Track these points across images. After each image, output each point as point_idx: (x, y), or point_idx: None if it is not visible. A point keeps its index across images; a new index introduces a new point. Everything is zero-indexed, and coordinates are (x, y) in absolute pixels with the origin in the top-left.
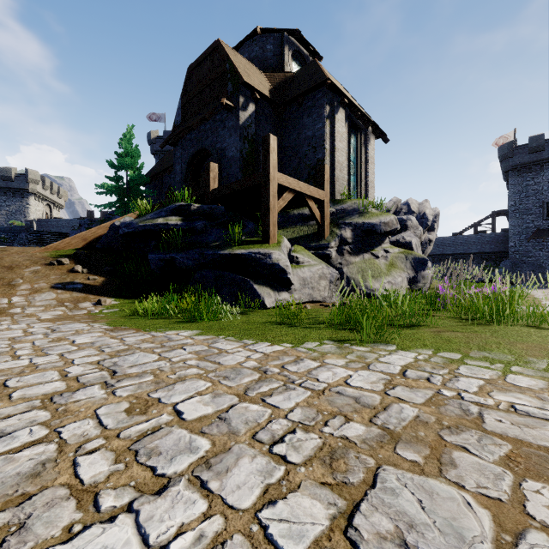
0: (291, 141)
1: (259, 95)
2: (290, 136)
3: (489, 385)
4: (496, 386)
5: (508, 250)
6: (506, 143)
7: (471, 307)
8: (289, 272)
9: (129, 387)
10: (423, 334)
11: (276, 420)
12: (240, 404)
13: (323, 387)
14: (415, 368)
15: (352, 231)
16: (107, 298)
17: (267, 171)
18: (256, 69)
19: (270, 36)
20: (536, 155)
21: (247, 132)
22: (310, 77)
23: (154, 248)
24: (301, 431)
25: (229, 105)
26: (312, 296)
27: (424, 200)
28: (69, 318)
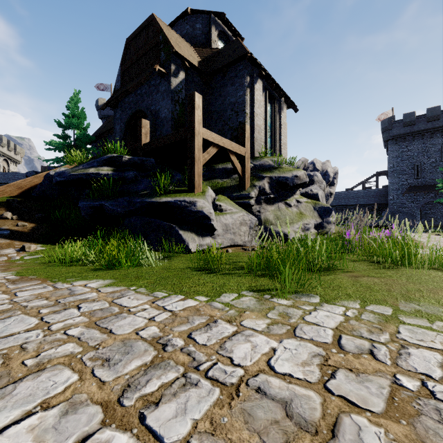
0: (217, 107)
1: (189, 65)
2: (216, 102)
3: None
4: None
5: (388, 202)
6: (387, 118)
7: (377, 251)
8: (212, 219)
9: None
10: (342, 281)
11: None
12: (99, 433)
13: (238, 377)
14: (350, 332)
15: (268, 183)
16: (34, 244)
17: (192, 126)
18: (186, 43)
19: (199, 17)
20: (409, 128)
21: (178, 96)
22: (233, 52)
23: (86, 196)
24: None
25: (162, 72)
26: (234, 240)
27: (326, 160)
28: None
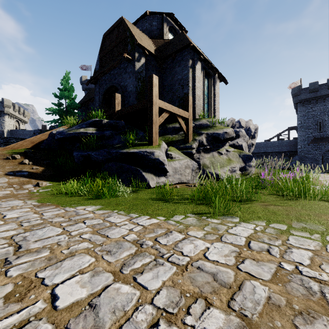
0: (168, 82)
1: (148, 52)
2: (167, 79)
3: (317, 257)
4: (323, 258)
5: (297, 150)
6: (296, 87)
7: (283, 187)
8: (166, 164)
9: (24, 264)
10: (255, 208)
11: (142, 307)
12: (113, 284)
13: (186, 261)
14: (256, 239)
15: (206, 138)
16: (44, 181)
17: (151, 99)
18: (146, 36)
19: (155, 17)
20: (313, 94)
21: (140, 75)
22: (180, 42)
23: (78, 148)
24: (164, 324)
25: (129, 58)
26: (181, 179)
27: (249, 119)
28: (13, 196)
